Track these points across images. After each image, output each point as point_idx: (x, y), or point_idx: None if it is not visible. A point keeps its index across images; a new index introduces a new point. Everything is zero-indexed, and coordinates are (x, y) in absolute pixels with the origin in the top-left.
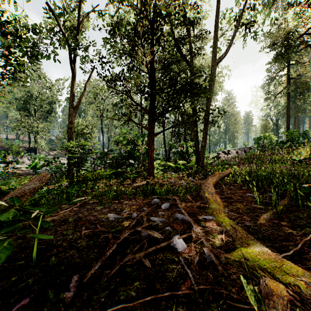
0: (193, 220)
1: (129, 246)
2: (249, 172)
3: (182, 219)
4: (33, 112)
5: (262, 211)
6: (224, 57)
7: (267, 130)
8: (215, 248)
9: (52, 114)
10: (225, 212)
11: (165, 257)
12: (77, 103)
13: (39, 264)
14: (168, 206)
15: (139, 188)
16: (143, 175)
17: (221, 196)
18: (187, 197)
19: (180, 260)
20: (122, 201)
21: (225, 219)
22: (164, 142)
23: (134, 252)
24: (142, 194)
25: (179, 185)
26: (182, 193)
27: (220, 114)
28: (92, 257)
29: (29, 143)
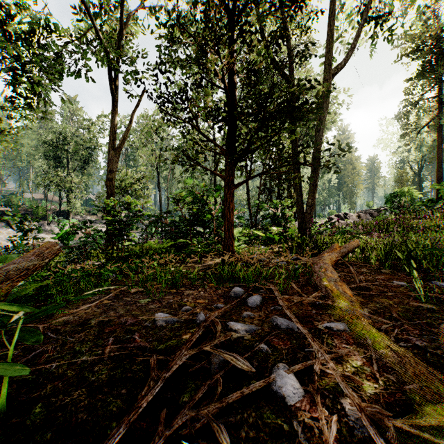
0: (308, 330)
1: (189, 384)
2: (391, 245)
3: (287, 329)
4: (65, 162)
5: (436, 316)
6: (343, 64)
7: (404, 183)
8: (366, 398)
9: (90, 164)
10: (364, 315)
11: (261, 420)
12: (119, 142)
13: (10, 419)
14: (260, 302)
15: (210, 270)
16: (216, 249)
17: (351, 284)
18: (290, 286)
19: (294, 429)
20: (182, 291)
21: (370, 332)
22: (248, 200)
23: (196, 402)
24: (214, 278)
25: (273, 265)
26: (281, 279)
27: (342, 150)
28: (112, 411)
29: (60, 204)
